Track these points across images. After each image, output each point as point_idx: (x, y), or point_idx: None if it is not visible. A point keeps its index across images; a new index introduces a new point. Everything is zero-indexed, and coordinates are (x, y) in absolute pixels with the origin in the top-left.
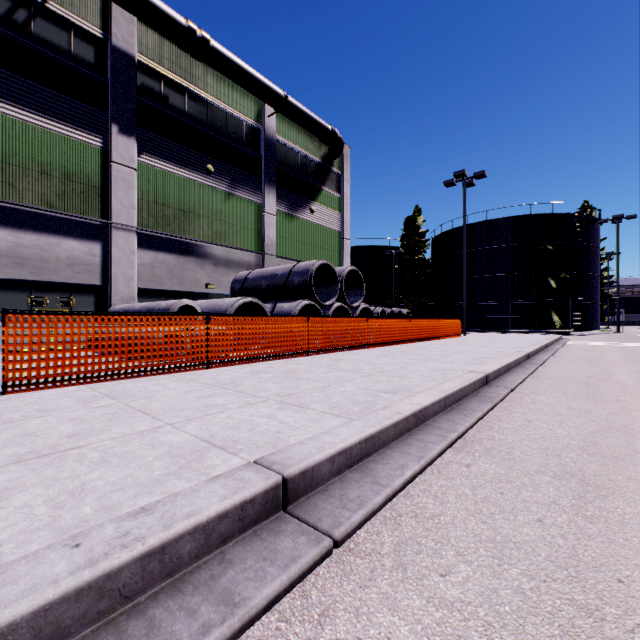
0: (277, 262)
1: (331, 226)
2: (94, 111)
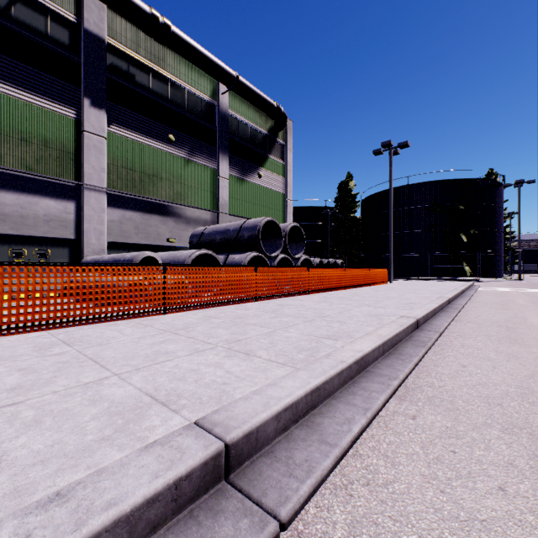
0: (230, 219)
1: (276, 189)
2: (69, 86)
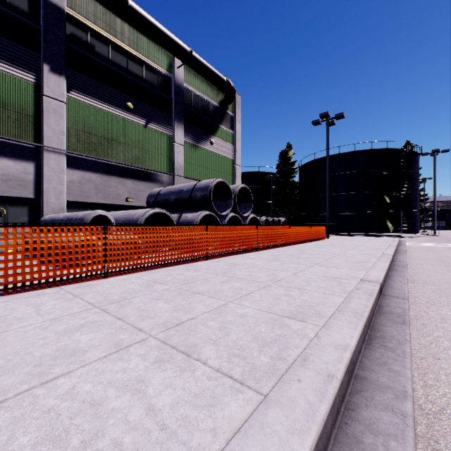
0: (184, 181)
1: (226, 155)
2: (28, 52)
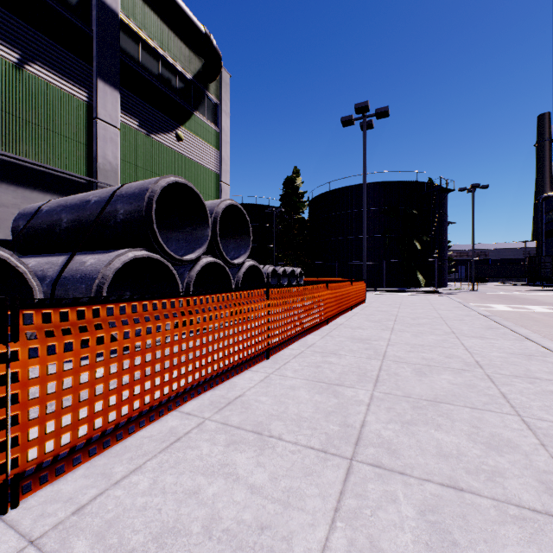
0: None
1: (206, 164)
2: None
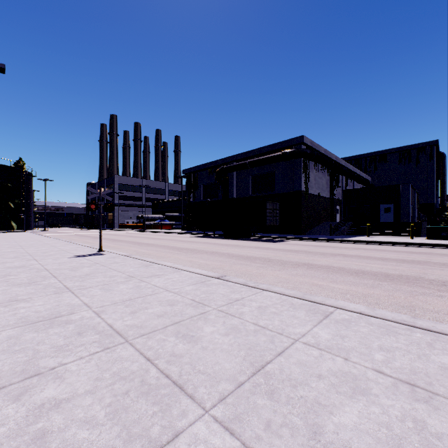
0: None
1: None
2: None
